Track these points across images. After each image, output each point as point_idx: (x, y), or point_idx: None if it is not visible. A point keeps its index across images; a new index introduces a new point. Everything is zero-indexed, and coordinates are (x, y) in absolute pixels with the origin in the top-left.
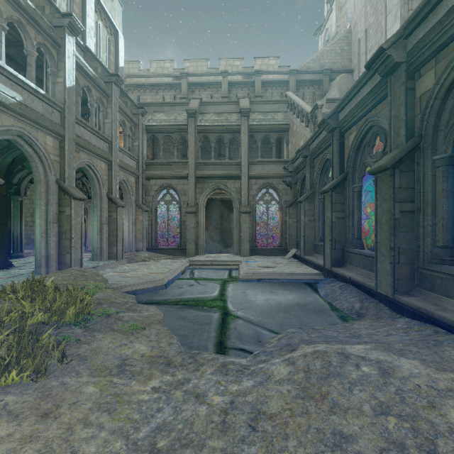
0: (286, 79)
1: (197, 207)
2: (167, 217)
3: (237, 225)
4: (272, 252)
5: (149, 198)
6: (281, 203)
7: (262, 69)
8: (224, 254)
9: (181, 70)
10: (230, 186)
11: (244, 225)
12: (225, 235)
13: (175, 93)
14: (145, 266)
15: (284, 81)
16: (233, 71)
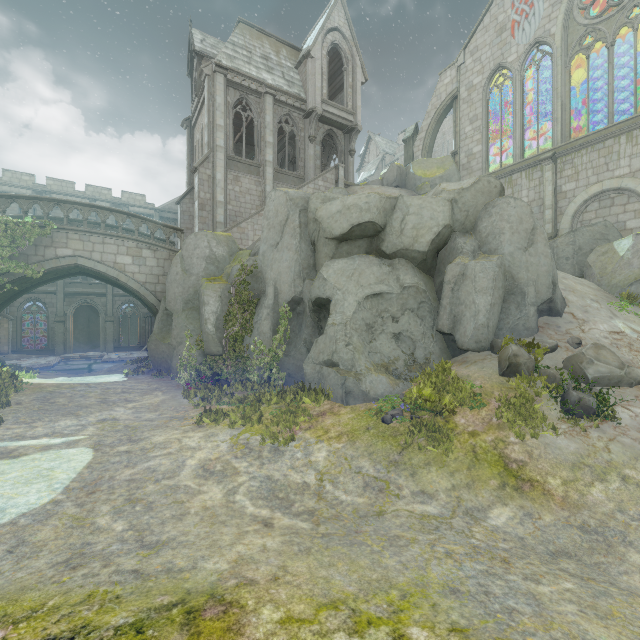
0: (152, 214)
1: (66, 316)
2: (34, 324)
3: (103, 330)
4: (133, 349)
5: (14, 309)
6: (140, 315)
7: (130, 202)
8: (92, 352)
9: (44, 186)
10: (97, 301)
11: (109, 330)
12: (94, 337)
13: (35, 206)
14: (25, 361)
15: (149, 215)
16: (101, 198)
